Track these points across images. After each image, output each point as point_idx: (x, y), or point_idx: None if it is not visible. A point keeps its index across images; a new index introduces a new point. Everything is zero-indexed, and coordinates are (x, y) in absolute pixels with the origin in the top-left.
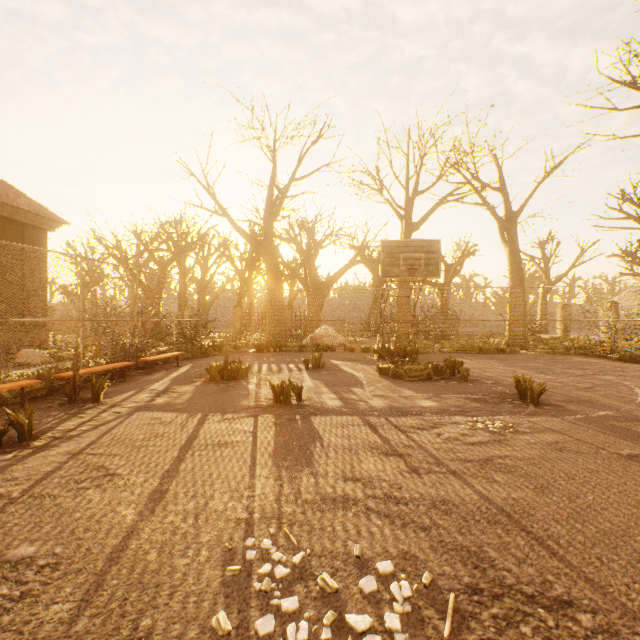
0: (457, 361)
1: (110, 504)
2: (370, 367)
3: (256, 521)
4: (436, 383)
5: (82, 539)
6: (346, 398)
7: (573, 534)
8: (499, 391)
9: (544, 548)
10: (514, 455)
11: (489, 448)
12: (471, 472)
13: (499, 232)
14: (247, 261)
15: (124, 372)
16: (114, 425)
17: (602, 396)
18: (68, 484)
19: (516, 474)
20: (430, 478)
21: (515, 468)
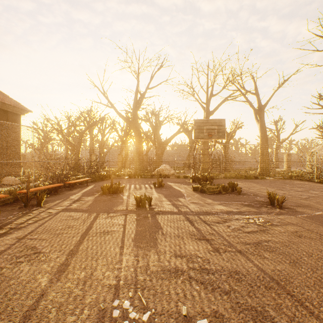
0: (235, 183)
1: (33, 273)
2: (188, 186)
3: (121, 286)
4: (224, 195)
5: (10, 300)
6: (176, 204)
7: (321, 297)
8: (258, 200)
9: (304, 308)
10: (273, 240)
11: (258, 235)
12: (250, 251)
13: (254, 116)
14: (124, 131)
15: (57, 189)
16: (46, 220)
17: (315, 203)
18: (11, 259)
19: (277, 253)
20: (226, 255)
21: (275, 248)
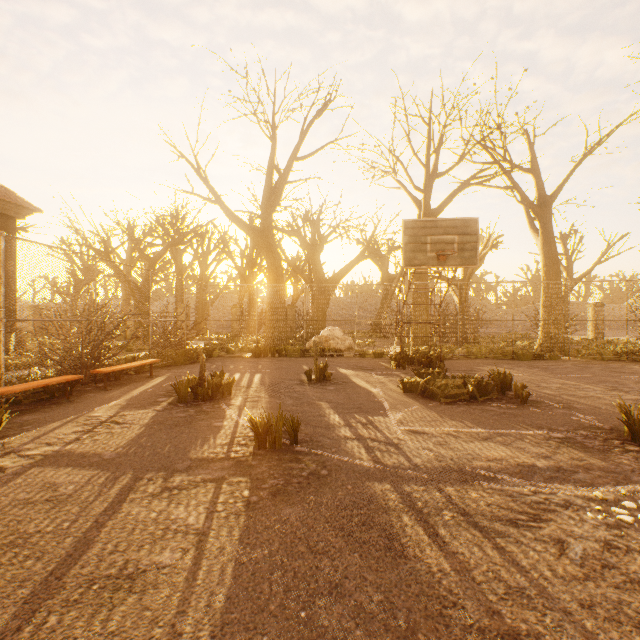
0: (507, 375)
1: None
2: (388, 379)
3: None
4: (486, 407)
5: None
6: (365, 437)
7: None
8: (585, 423)
9: None
10: None
11: None
12: None
13: (528, 221)
14: (247, 257)
15: (66, 389)
16: None
17: None
18: None
19: None
20: None
21: None
